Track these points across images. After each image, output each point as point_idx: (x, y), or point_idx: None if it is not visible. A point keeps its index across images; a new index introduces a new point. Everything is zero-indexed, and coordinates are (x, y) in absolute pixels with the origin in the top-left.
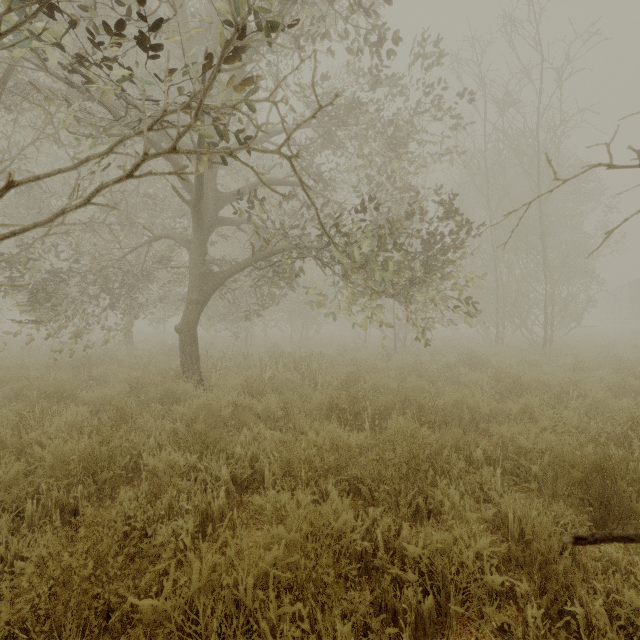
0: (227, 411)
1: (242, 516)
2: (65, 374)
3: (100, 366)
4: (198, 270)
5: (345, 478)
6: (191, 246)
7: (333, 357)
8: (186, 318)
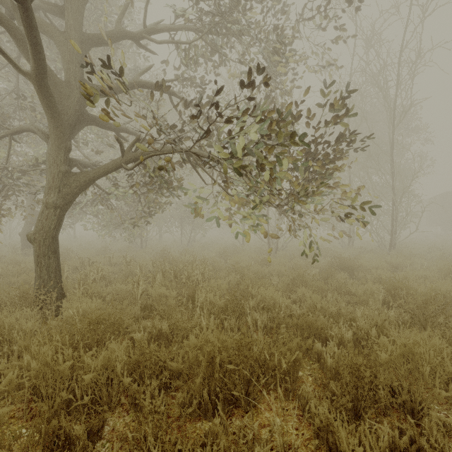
0: (3, 409)
1: None
2: None
3: None
4: (57, 168)
5: None
6: (49, 140)
7: (216, 262)
8: (40, 224)
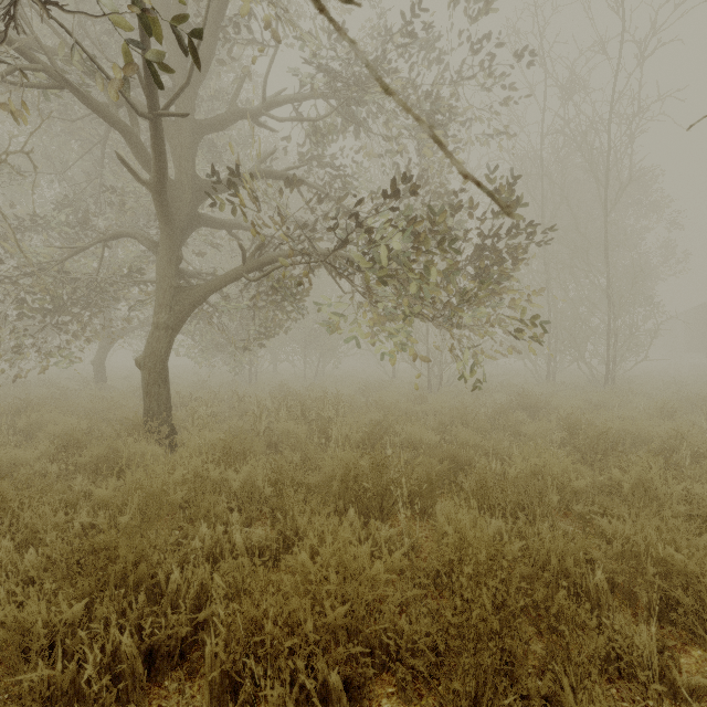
0: (178, 494)
1: None
2: None
3: (31, 414)
4: (168, 282)
5: (365, 650)
6: (159, 250)
7: (353, 398)
8: (151, 348)
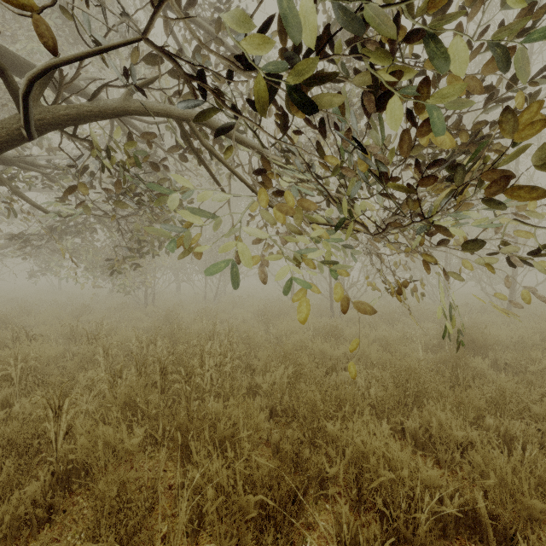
0: None
1: None
2: None
3: None
4: None
5: None
6: None
7: (249, 334)
8: None
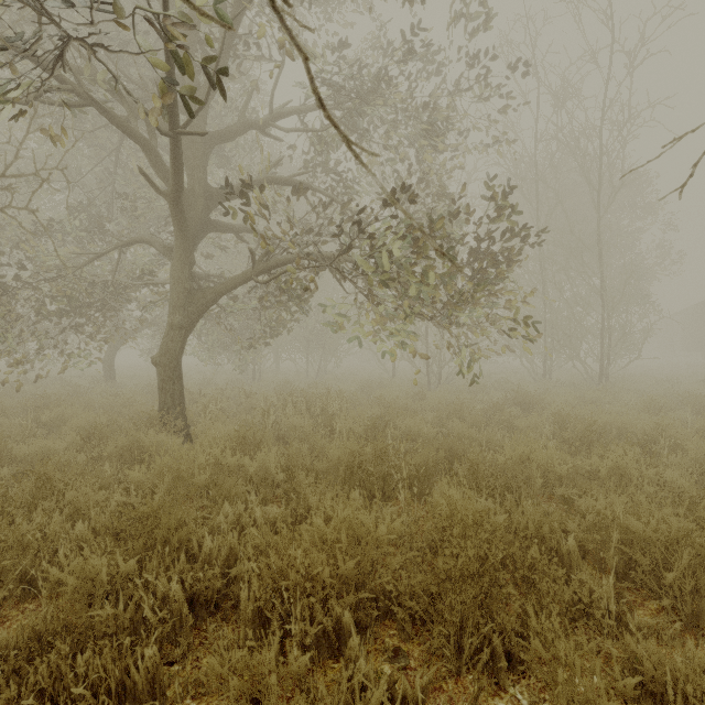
0: (203, 476)
1: (196, 676)
2: (6, 420)
3: (54, 409)
4: (182, 285)
5: (371, 596)
6: (173, 254)
7: (355, 395)
8: (166, 347)
